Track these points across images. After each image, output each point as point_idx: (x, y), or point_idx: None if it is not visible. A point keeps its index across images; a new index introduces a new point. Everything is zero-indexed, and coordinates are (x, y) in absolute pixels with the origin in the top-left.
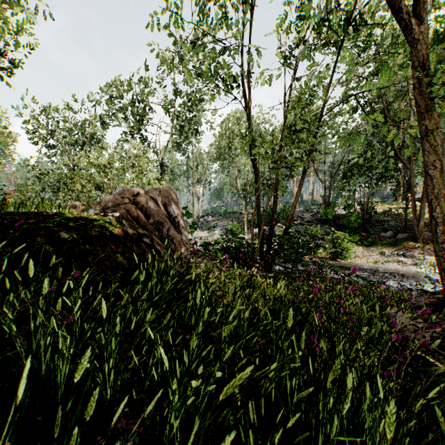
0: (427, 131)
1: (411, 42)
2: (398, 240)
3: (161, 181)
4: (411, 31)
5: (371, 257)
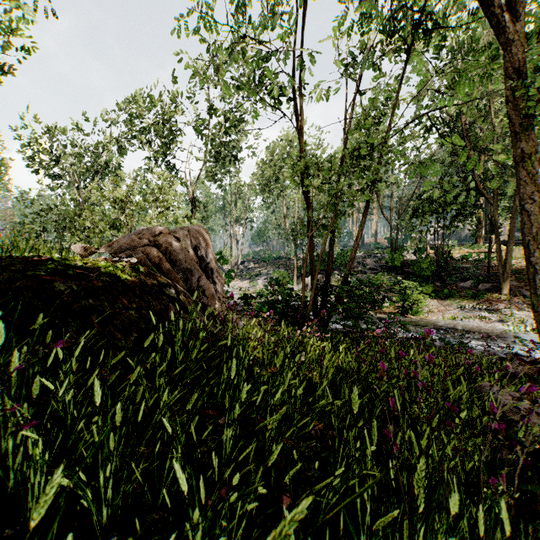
0: (523, 155)
1: (502, 44)
2: (480, 292)
3: (192, 219)
4: (503, 31)
5: (448, 312)
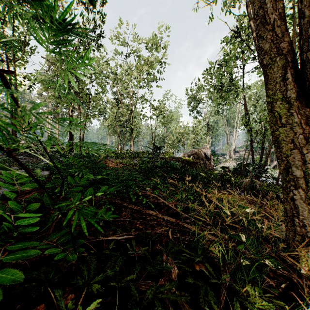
0: None
1: None
2: None
3: (207, 134)
4: None
5: None
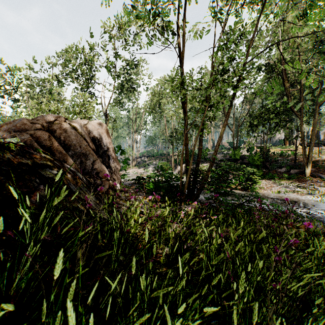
0: None
1: None
2: (292, 175)
3: None
4: None
5: (273, 188)
